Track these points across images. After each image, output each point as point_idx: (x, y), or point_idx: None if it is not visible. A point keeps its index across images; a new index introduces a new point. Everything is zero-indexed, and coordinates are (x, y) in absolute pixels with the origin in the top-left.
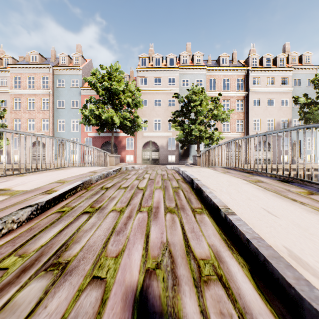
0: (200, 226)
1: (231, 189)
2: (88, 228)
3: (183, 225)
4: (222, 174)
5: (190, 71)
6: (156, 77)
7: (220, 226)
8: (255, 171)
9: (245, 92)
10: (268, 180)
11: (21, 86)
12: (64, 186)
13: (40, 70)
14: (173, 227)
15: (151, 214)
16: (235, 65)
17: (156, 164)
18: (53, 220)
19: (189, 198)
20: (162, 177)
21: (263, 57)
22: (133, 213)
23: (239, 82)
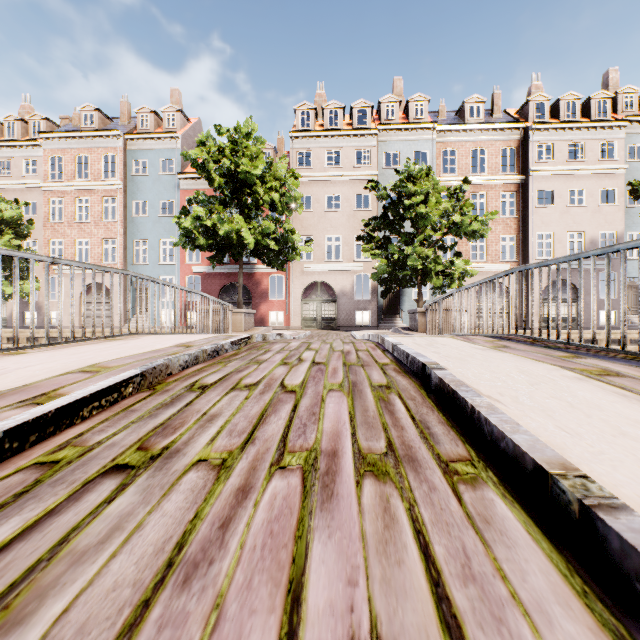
0: (487, 543)
1: (545, 397)
2: (95, 542)
3: (424, 538)
4: (494, 353)
5: (402, 135)
6: (330, 149)
7: (562, 545)
8: (575, 344)
9: (521, 177)
10: (632, 369)
11: (64, 175)
12: (91, 382)
13: (100, 142)
14: (391, 547)
15: (313, 481)
16: (498, 120)
17: (331, 329)
18: (3, 497)
19: (424, 420)
20: (344, 359)
21: (561, 99)
22: (257, 475)
23: (507, 155)
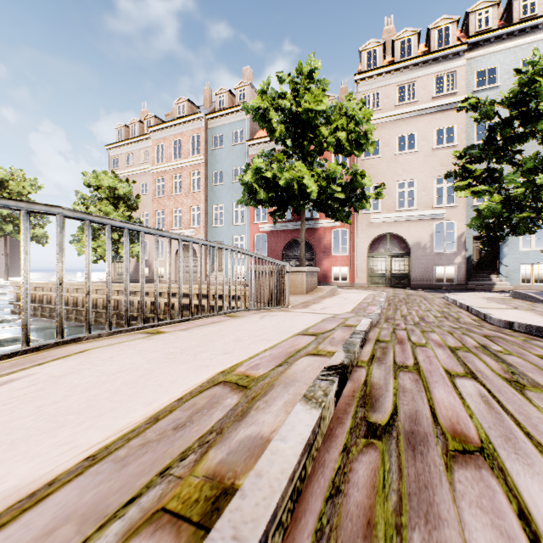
0: None
1: None
2: None
3: None
4: None
5: (502, 43)
6: (402, 84)
7: None
8: None
9: None
10: None
11: (165, 158)
12: None
13: (188, 126)
14: None
15: None
16: None
17: (403, 286)
18: None
19: None
20: None
21: None
22: None
23: None
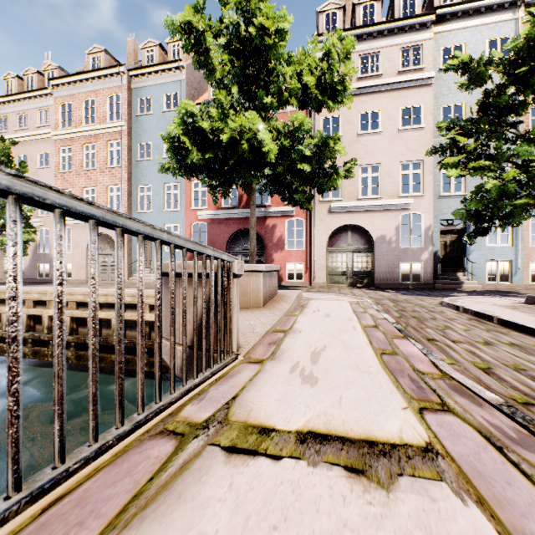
0: None
1: None
2: None
3: None
4: None
5: (469, 19)
6: (365, 53)
7: None
8: None
9: None
10: None
11: (72, 122)
12: None
13: (105, 83)
14: None
15: None
16: None
17: (365, 286)
18: None
19: None
20: None
21: None
22: None
23: None
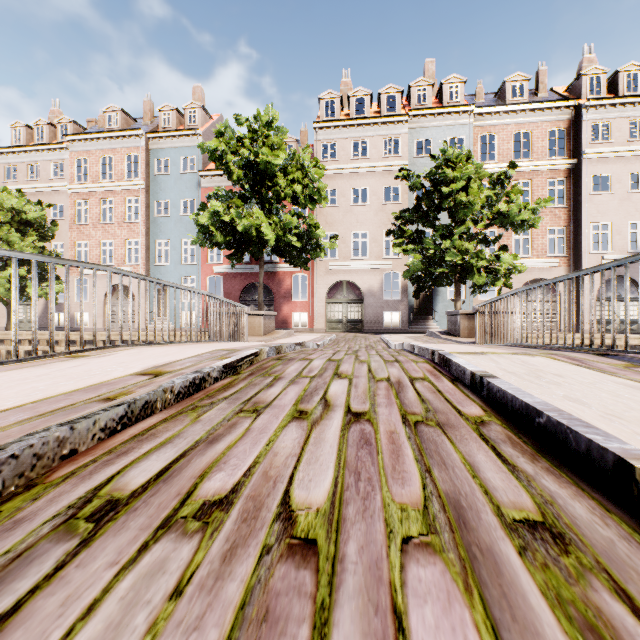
0: None
1: None
2: None
3: None
4: None
5: (435, 121)
6: (356, 140)
7: None
8: None
9: (572, 161)
10: None
11: (89, 176)
12: None
13: (123, 142)
14: None
15: None
16: (544, 99)
17: (357, 331)
18: None
19: None
20: (399, 403)
21: (620, 71)
22: None
23: (555, 138)
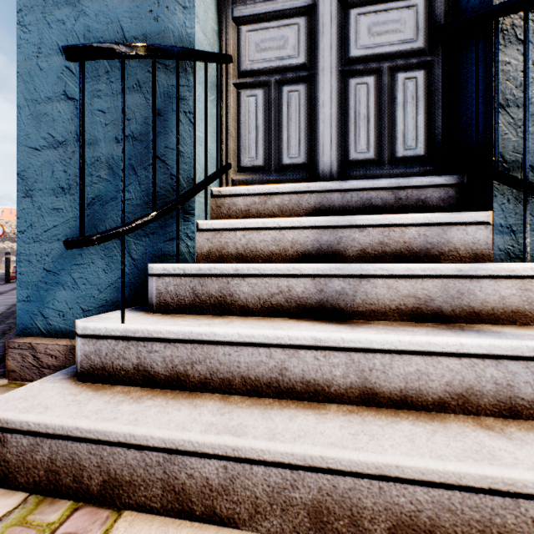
0: None
1: None
2: None
3: None
4: None
5: None
6: None
7: None
8: None
9: None
10: None
11: None
12: None
13: None
14: None
15: None
16: None
17: None
18: None
19: None
20: None
21: None
22: None
23: None
